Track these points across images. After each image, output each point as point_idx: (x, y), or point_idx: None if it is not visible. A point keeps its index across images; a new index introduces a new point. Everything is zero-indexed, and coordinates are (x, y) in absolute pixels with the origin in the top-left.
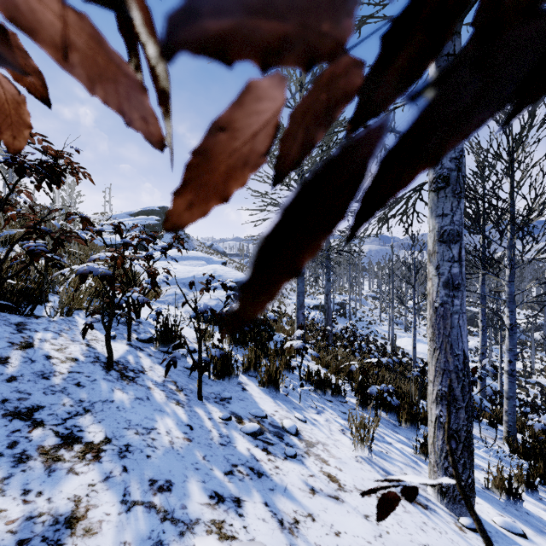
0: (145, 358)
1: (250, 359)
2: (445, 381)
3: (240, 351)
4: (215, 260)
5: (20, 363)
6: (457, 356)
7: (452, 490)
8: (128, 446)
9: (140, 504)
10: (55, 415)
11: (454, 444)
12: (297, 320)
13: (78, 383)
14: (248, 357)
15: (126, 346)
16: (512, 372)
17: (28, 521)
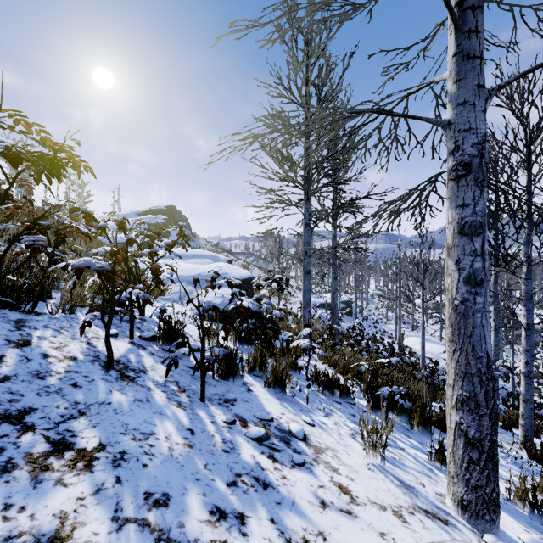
0: (147, 357)
1: (255, 358)
2: (467, 385)
3: (245, 349)
4: (221, 258)
5: (16, 362)
6: (480, 358)
7: (474, 504)
8: (123, 454)
9: (133, 522)
10: (48, 418)
11: (476, 453)
12: (303, 318)
13: (75, 383)
14: (254, 356)
15: (128, 345)
16: (529, 374)
17: (6, 542)
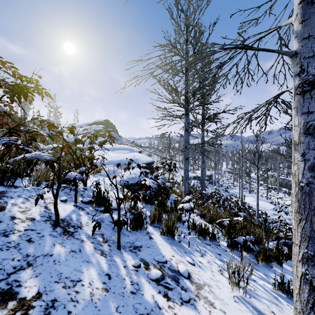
0: (84, 216)
1: (155, 215)
2: (311, 246)
3: (148, 207)
4: (135, 150)
5: None
6: None
7: None
8: (54, 301)
9: None
10: (3, 269)
11: None
12: (184, 187)
13: (30, 239)
14: (153, 213)
15: (73, 207)
16: None
17: None
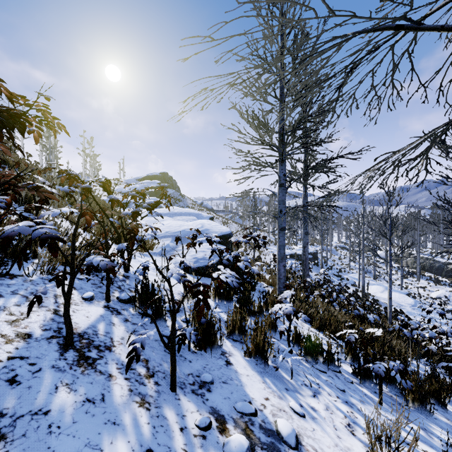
0: (119, 325)
1: (234, 322)
2: None
3: (224, 305)
4: (204, 216)
5: None
6: None
7: None
8: None
9: None
10: None
11: None
12: (278, 272)
13: (14, 377)
14: (232, 319)
15: (102, 310)
16: None
17: None
